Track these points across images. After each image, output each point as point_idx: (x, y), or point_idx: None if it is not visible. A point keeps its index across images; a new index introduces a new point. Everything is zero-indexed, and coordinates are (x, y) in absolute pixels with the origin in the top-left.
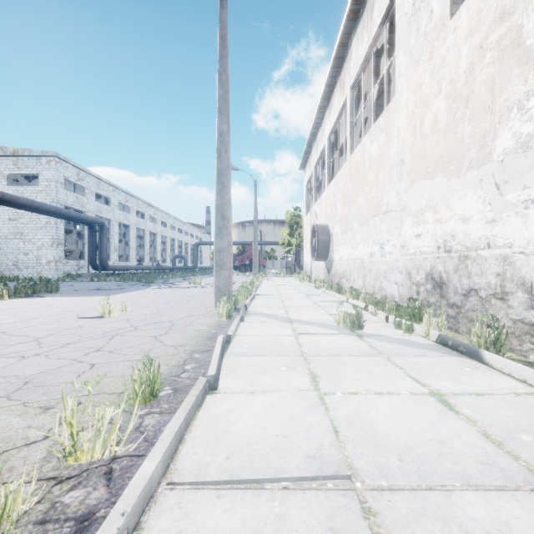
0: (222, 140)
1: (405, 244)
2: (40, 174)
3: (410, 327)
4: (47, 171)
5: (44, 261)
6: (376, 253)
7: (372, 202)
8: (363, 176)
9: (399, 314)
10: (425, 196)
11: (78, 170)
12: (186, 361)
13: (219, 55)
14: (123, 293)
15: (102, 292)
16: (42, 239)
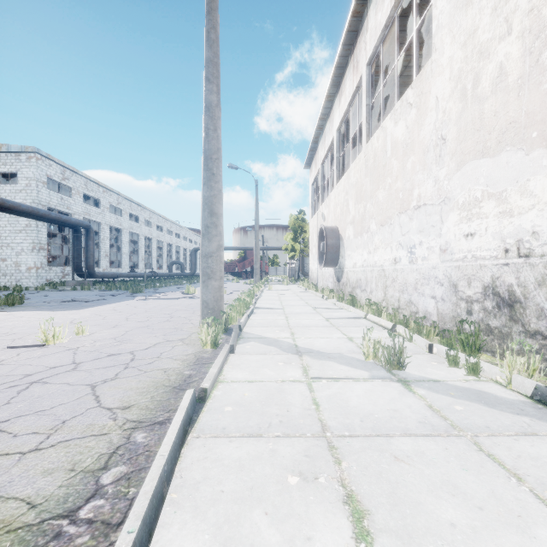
0: (210, 115)
1: (448, 247)
2: (19, 172)
3: (475, 367)
4: (28, 169)
5: (24, 268)
6: (403, 258)
7: (397, 196)
8: (384, 166)
9: (447, 342)
10: (483, 181)
11: (62, 168)
12: (113, 456)
13: (207, 7)
14: (99, 305)
15: (74, 304)
16: (21, 243)
